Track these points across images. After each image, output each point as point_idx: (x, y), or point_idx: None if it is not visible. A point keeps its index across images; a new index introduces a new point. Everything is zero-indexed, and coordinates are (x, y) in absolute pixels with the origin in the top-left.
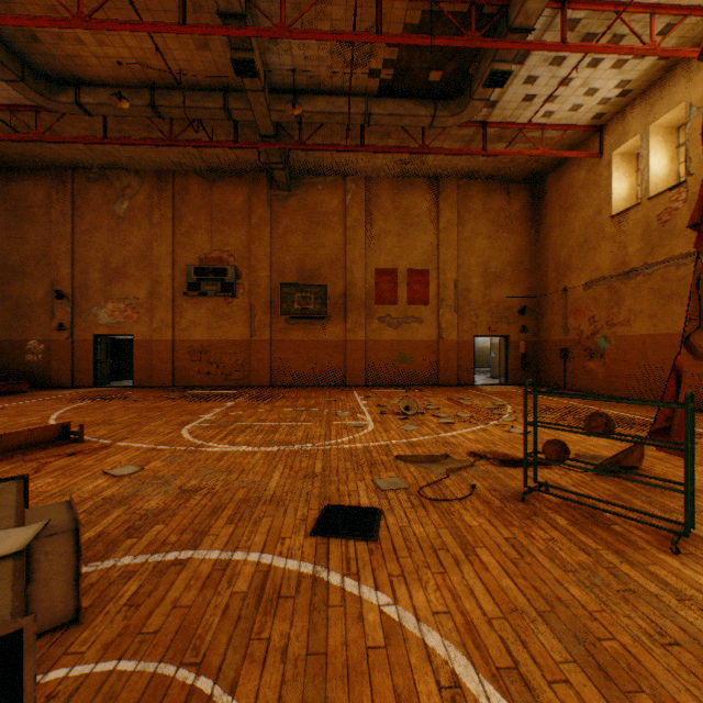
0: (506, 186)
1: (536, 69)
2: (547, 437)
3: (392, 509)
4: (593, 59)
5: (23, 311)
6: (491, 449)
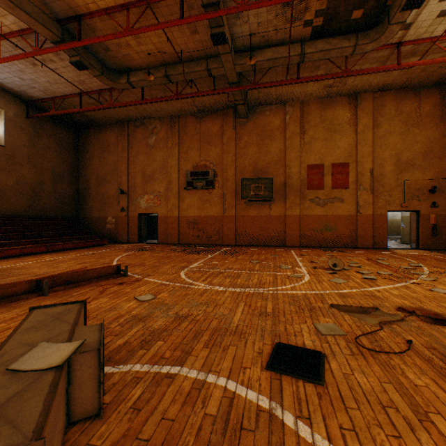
0: (417, 92)
1: None
2: None
3: (333, 354)
4: None
5: (105, 201)
6: (418, 306)
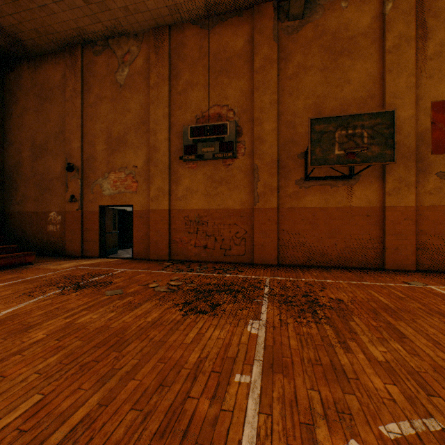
0: None
1: None
2: None
3: None
4: None
5: (46, 185)
6: None
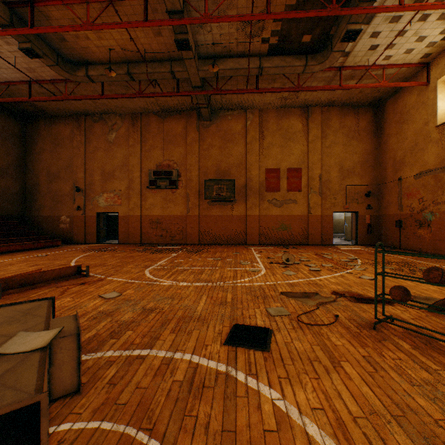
0: (356, 109)
1: (379, 27)
2: (389, 283)
3: (279, 329)
4: (423, 15)
5: (58, 199)
6: (348, 290)
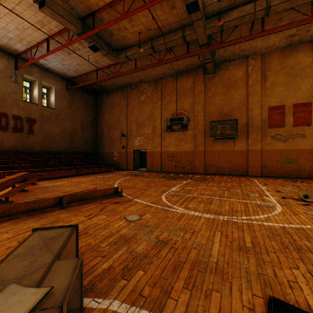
0: None
1: None
2: None
3: None
4: None
5: (113, 142)
6: None
